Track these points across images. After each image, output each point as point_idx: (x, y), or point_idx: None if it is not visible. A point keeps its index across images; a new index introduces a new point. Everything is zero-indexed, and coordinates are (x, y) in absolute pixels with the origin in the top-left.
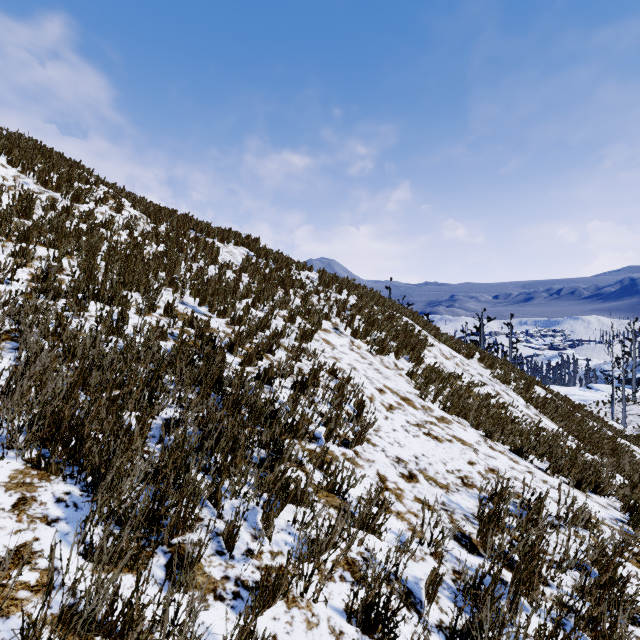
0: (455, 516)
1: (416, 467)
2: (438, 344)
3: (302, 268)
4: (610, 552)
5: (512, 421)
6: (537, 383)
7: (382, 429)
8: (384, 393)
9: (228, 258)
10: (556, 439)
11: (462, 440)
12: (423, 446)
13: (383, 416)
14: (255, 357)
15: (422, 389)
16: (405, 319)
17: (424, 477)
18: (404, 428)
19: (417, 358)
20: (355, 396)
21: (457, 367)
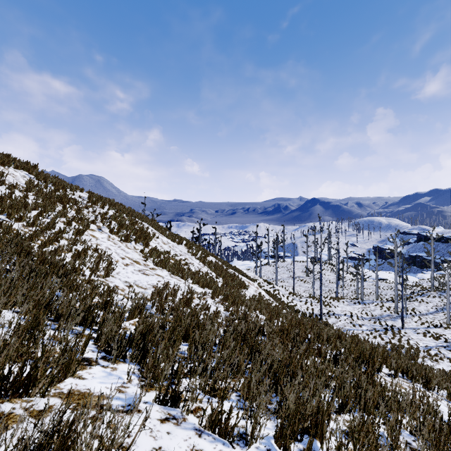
0: (145, 294)
1: (134, 284)
2: (161, 237)
3: (75, 190)
4: (197, 298)
5: (189, 269)
6: (213, 255)
7: (121, 272)
8: (125, 259)
9: (12, 179)
10: (206, 275)
11: (159, 275)
12: (139, 277)
13: (122, 268)
14: (48, 243)
15: (145, 257)
16: (144, 224)
17: (137, 286)
18: (132, 272)
19: (147, 244)
20: (108, 260)
21: (169, 248)
